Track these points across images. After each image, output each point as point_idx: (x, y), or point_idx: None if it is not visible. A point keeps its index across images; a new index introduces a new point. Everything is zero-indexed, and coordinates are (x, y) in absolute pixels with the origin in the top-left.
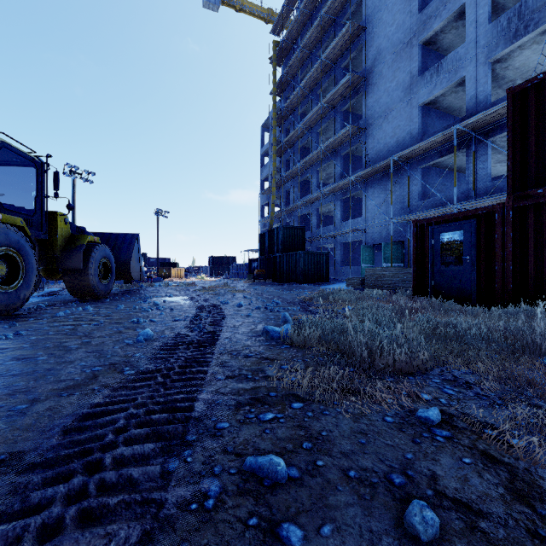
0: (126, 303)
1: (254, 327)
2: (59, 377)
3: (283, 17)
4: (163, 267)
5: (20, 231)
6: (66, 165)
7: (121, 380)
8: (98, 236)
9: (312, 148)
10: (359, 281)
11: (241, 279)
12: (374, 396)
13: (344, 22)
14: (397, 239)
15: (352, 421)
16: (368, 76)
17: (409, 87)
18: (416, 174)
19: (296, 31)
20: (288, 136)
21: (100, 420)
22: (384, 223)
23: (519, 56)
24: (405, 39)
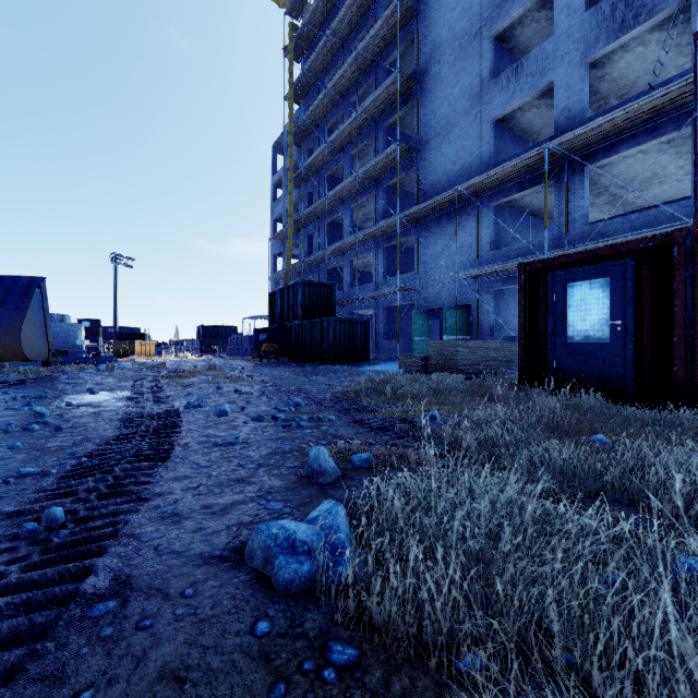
0: None
1: (235, 495)
2: None
3: None
4: (121, 340)
5: None
6: None
7: None
8: None
9: (344, 177)
10: (419, 360)
11: (242, 357)
12: None
13: (388, 5)
14: (461, 302)
15: None
16: (422, 78)
17: (477, 94)
18: (488, 214)
19: (322, 13)
20: (311, 158)
21: None
22: (443, 281)
23: (619, 62)
24: (473, 29)
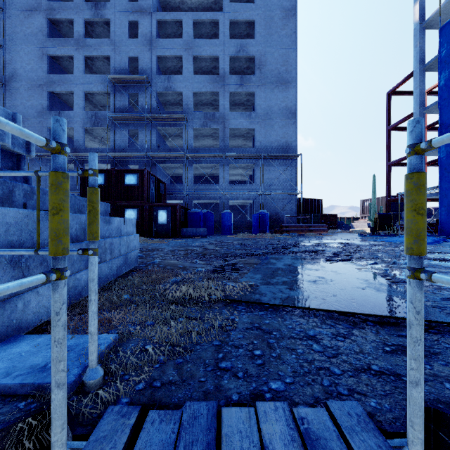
0: None
1: None
2: None
3: None
4: None
5: None
6: None
7: None
8: None
9: None
10: None
11: None
12: None
13: None
14: None
15: None
16: (7, 83)
17: (41, 113)
18: (46, 167)
19: None
20: None
21: None
22: None
23: (97, 130)
24: (38, 82)
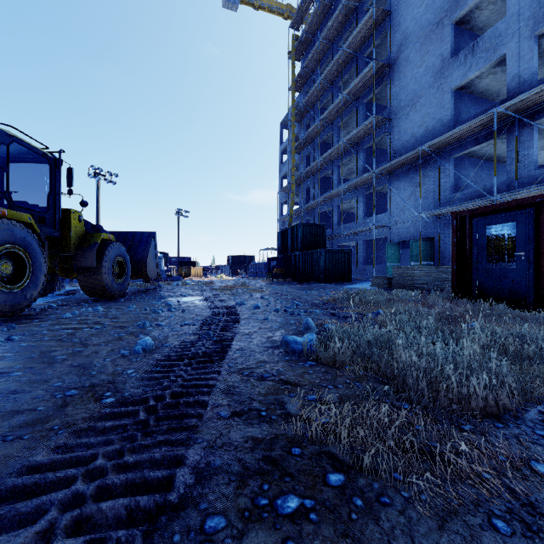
0: (139, 303)
1: (272, 334)
2: (19, 405)
3: (303, 10)
4: (183, 266)
5: (27, 228)
6: (91, 167)
7: (93, 413)
8: (116, 235)
9: (333, 143)
10: (386, 280)
11: (259, 278)
12: (456, 463)
13: (366, 9)
14: (425, 235)
15: (436, 525)
16: (394, 63)
17: (439, 71)
18: (448, 165)
19: (316, 23)
20: (308, 132)
21: (22, 504)
22: (411, 219)
23: None
24: (435, 20)
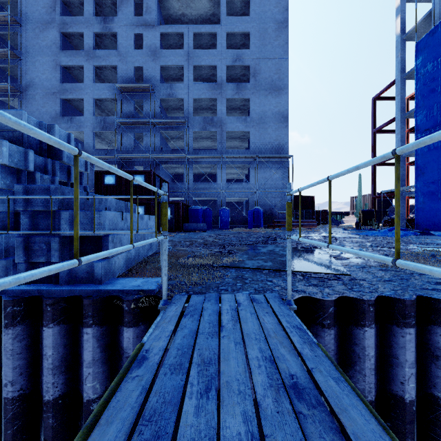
0: None
1: None
2: None
3: None
4: None
5: None
6: None
7: None
8: None
9: None
10: None
11: None
12: None
13: None
14: None
15: None
16: (24, 92)
17: (55, 118)
18: None
19: None
20: None
21: None
22: None
23: (105, 133)
24: (52, 90)
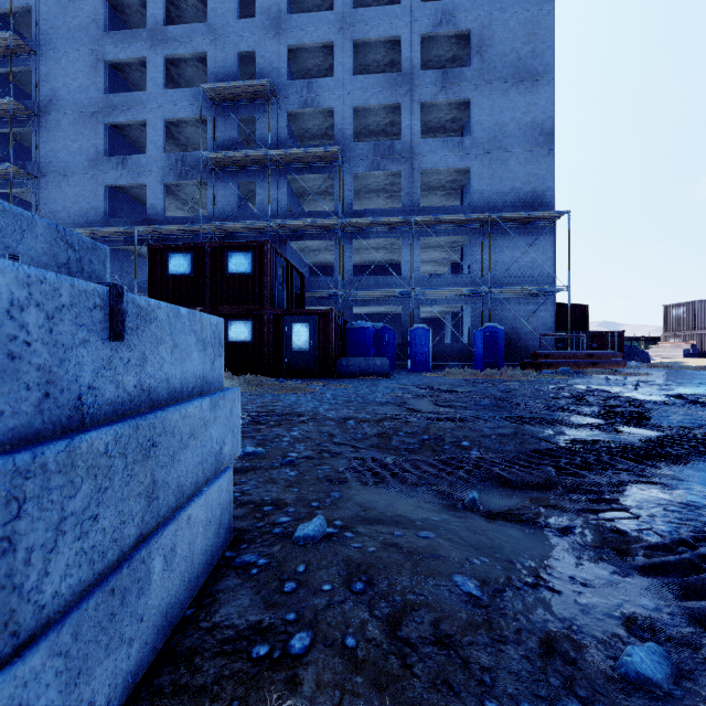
0: None
1: None
2: None
3: None
4: None
5: None
6: None
7: None
8: None
9: None
10: None
11: None
12: None
13: None
14: None
15: None
16: (42, 115)
17: (94, 161)
18: None
19: None
20: None
21: None
22: None
23: (187, 188)
24: (90, 108)
